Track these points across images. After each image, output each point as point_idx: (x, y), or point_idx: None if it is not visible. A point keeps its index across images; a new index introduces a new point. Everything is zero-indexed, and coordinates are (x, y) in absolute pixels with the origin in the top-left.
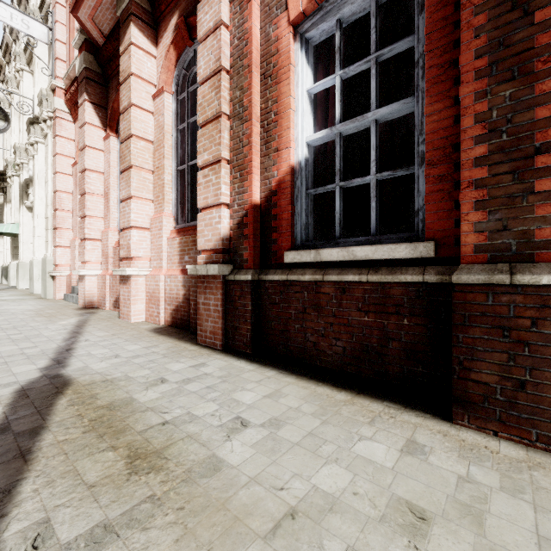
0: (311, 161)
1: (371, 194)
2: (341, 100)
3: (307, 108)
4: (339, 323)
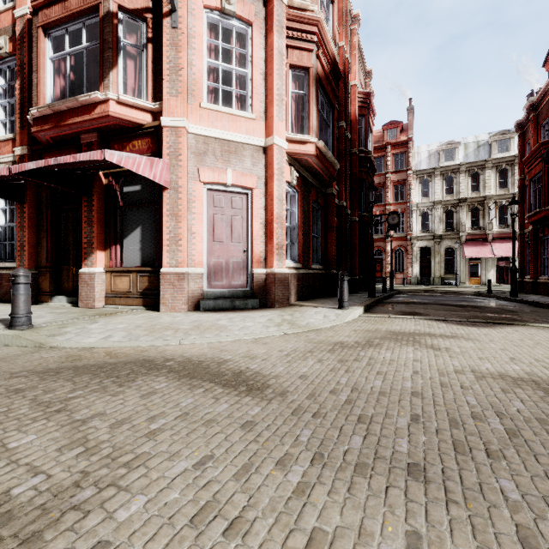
0: (4, 232)
1: (15, 247)
2: (10, 215)
3: (1, 214)
4: (2, 285)
